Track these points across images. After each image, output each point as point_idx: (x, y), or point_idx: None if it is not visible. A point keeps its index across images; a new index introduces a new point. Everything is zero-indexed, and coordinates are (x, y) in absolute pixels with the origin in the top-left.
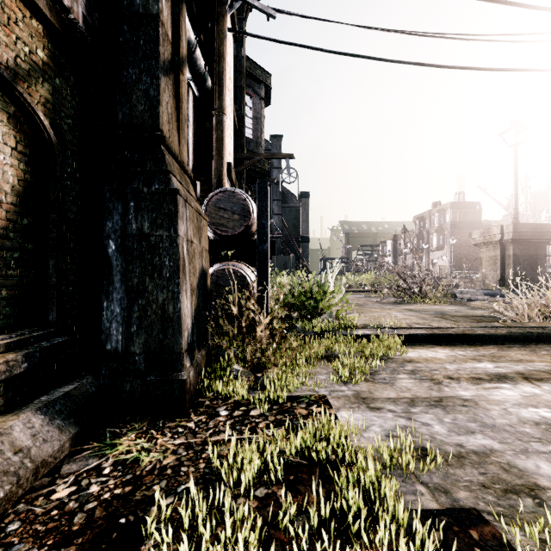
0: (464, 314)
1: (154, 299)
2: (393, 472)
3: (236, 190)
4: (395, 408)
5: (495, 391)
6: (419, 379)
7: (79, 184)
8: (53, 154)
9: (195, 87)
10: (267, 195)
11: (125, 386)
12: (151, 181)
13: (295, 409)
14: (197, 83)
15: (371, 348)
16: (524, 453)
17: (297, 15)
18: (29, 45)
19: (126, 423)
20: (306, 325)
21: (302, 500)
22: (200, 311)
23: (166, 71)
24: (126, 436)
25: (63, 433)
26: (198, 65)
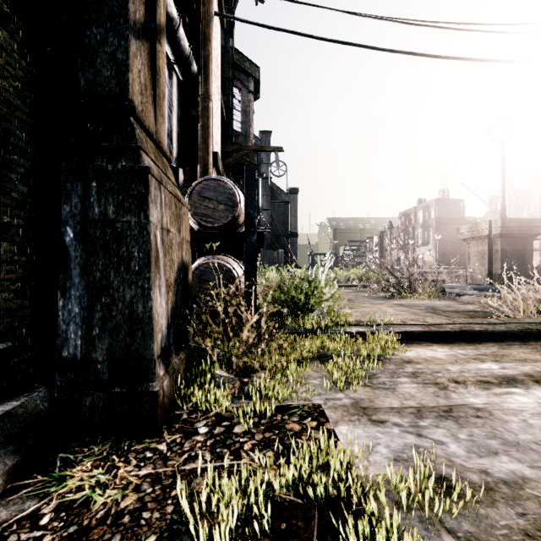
0: (455, 309)
1: (120, 296)
2: (411, 514)
3: (222, 178)
4: (401, 421)
5: (508, 397)
6: (422, 383)
7: (31, 161)
8: None
9: (180, 71)
10: (255, 184)
11: (84, 401)
12: (118, 157)
13: (287, 423)
14: (181, 67)
15: (367, 347)
16: None
17: (287, 0)
18: None
19: (84, 445)
20: (297, 323)
21: None
22: (178, 309)
23: (138, 34)
24: (81, 464)
25: None
26: (182, 46)
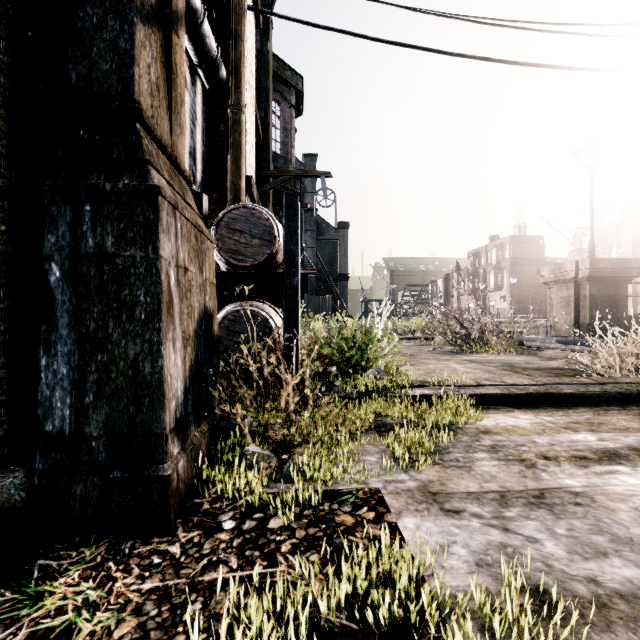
0: (537, 366)
1: (121, 353)
2: None
3: (256, 207)
4: (481, 510)
5: (611, 478)
6: (504, 459)
7: (6, 177)
8: None
9: (205, 77)
10: (297, 213)
11: (74, 489)
12: (119, 174)
13: (336, 515)
14: (207, 72)
15: (435, 414)
16: None
17: None
18: None
19: (73, 548)
20: (348, 384)
21: None
22: (200, 368)
23: (147, 19)
24: (66, 575)
25: None
26: (207, 44)
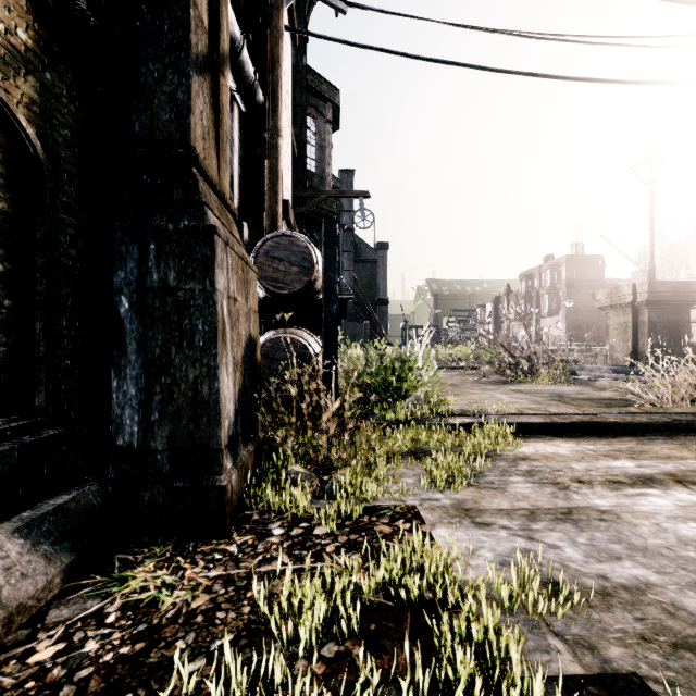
0: (588, 397)
1: (183, 376)
2: (515, 617)
3: (295, 234)
4: (510, 524)
5: (641, 499)
6: (539, 482)
7: (80, 220)
8: (41, 176)
9: (242, 101)
10: (336, 241)
11: (142, 496)
12: (179, 215)
13: (375, 525)
14: (244, 96)
15: (473, 441)
16: (693, 588)
17: (374, 10)
18: (5, 21)
19: (144, 546)
20: (387, 412)
21: (389, 663)
22: (246, 392)
23: (200, 69)
24: (143, 565)
25: (51, 564)
26: (245, 71)
